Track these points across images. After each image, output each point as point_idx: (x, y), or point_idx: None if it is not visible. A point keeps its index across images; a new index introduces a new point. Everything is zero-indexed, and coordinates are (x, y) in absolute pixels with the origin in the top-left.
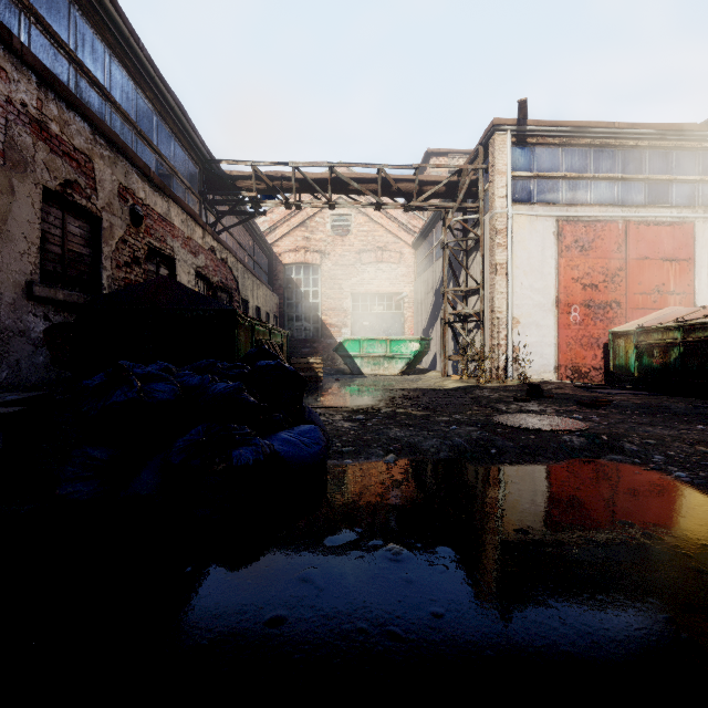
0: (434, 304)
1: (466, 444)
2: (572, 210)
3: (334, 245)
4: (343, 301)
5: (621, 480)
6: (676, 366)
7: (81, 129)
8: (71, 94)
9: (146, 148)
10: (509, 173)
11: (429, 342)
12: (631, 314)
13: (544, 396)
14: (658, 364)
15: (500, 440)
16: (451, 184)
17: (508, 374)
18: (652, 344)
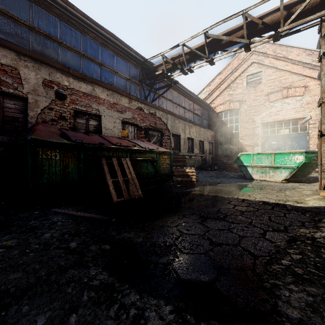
0: None
1: None
2: None
3: (249, 94)
4: (255, 129)
5: None
6: None
7: (7, 54)
8: None
9: (91, 63)
10: None
11: None
12: None
13: None
14: None
15: None
16: None
17: None
18: None
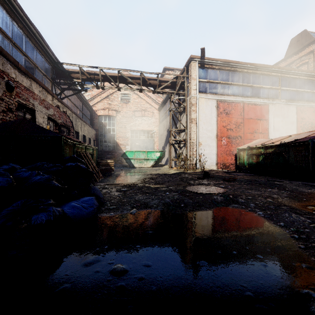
0: (167, 136)
1: (171, 202)
2: (223, 97)
3: (122, 107)
4: (126, 133)
5: (236, 217)
6: (261, 163)
7: None
8: None
9: (18, 52)
10: (197, 79)
11: (164, 152)
12: (245, 141)
13: (210, 177)
14: (255, 162)
15: (186, 199)
16: (173, 82)
17: (197, 167)
18: (253, 154)
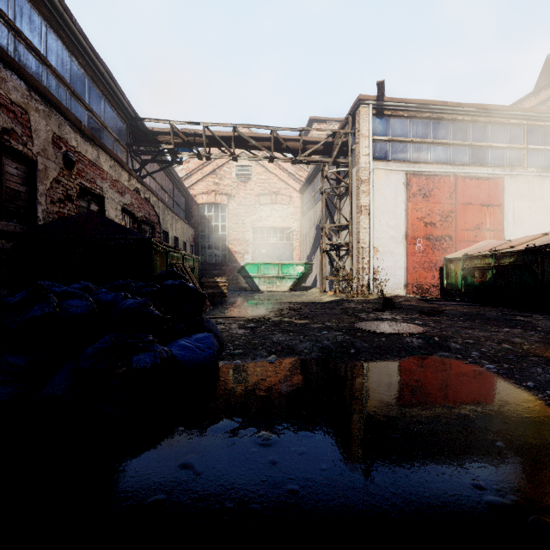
0: (315, 237)
1: (332, 345)
2: (417, 167)
3: (238, 189)
4: (245, 233)
5: (447, 372)
6: (490, 284)
7: (17, 86)
8: (7, 56)
9: (79, 106)
10: (371, 137)
11: (312, 266)
12: (459, 245)
13: (395, 307)
14: (478, 282)
15: (358, 342)
16: (328, 144)
17: (370, 290)
18: (473, 268)
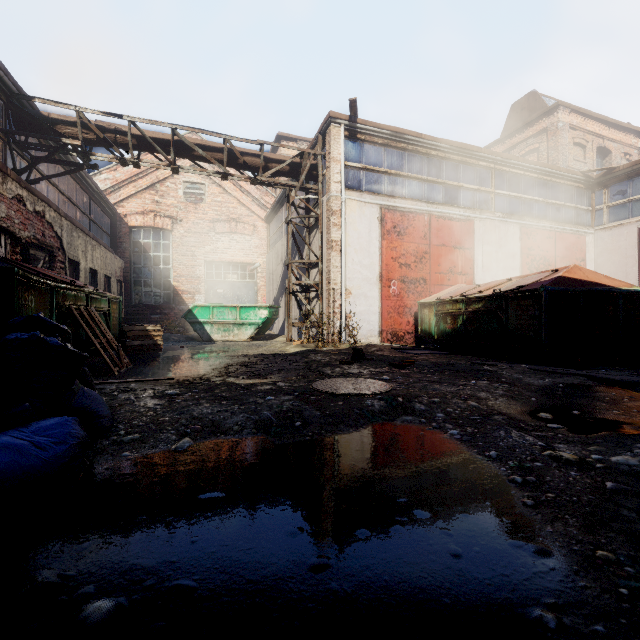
0: (283, 275)
1: (273, 417)
2: (392, 201)
3: (187, 211)
4: (196, 268)
5: (407, 443)
6: (461, 331)
7: None
8: None
9: None
10: (343, 161)
11: (278, 309)
12: (433, 289)
13: (366, 359)
14: (450, 329)
15: (309, 410)
16: (295, 164)
17: (342, 338)
18: (446, 313)
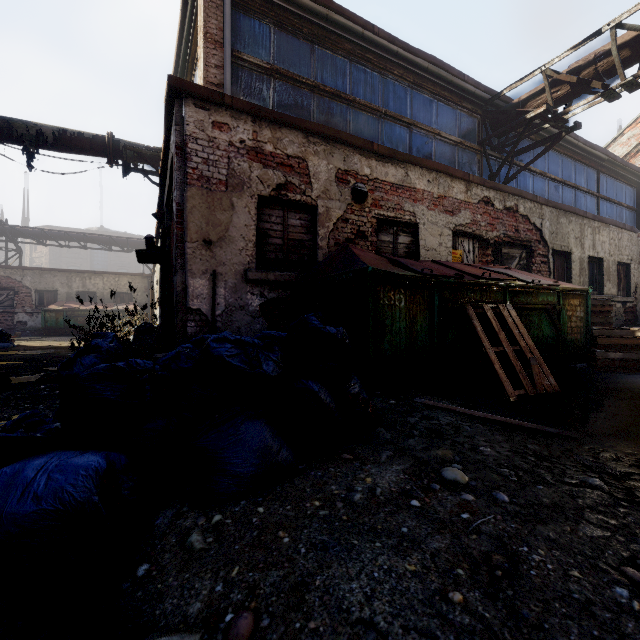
0: None
1: None
2: None
3: None
4: None
5: None
6: None
7: (294, 139)
8: (277, 114)
9: (396, 126)
10: None
11: None
12: None
13: None
14: None
15: None
16: None
17: None
18: None
